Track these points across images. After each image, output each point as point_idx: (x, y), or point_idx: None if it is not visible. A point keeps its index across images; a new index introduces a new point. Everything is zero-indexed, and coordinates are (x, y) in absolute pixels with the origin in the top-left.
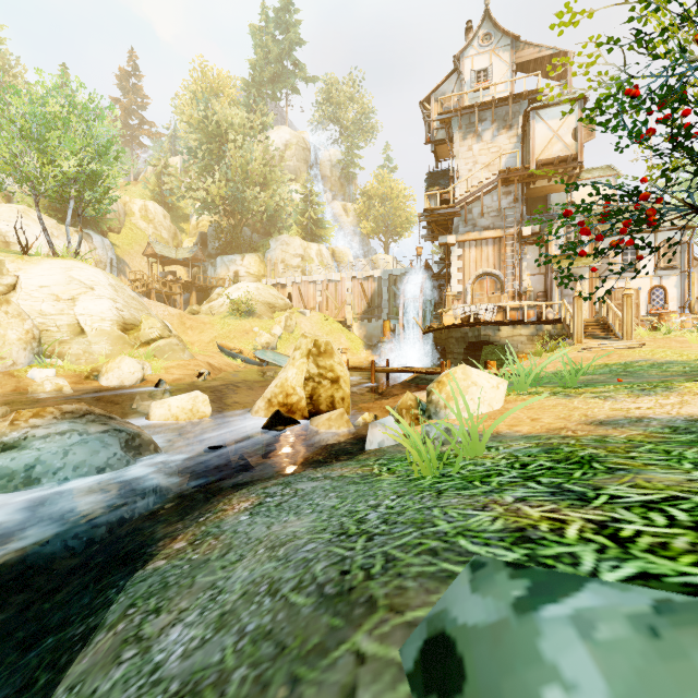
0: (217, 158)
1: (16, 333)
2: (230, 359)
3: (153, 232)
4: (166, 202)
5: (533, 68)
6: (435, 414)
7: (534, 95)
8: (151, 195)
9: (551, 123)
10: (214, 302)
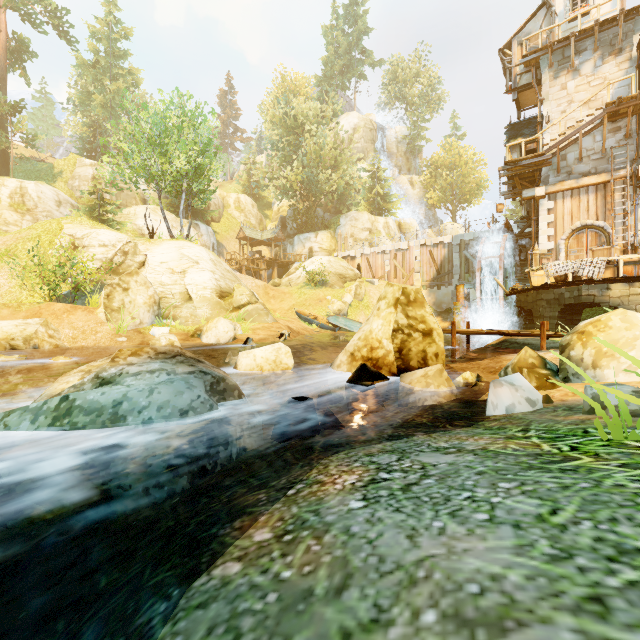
0: (294, 149)
1: (143, 298)
2: (306, 324)
3: (244, 220)
4: (254, 194)
5: None
6: (576, 376)
7: None
8: (242, 189)
9: None
10: (292, 275)
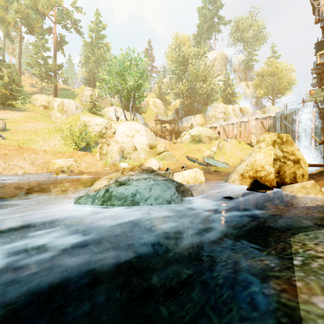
0: (183, 73)
1: (116, 148)
2: (192, 162)
3: (157, 111)
4: (162, 98)
5: None
6: None
7: None
8: (156, 96)
9: None
10: (182, 138)
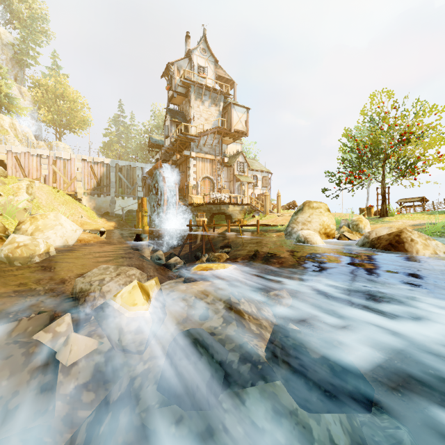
0: None
1: None
2: None
3: None
4: None
5: (217, 79)
6: (361, 232)
7: (227, 95)
8: None
9: (238, 114)
10: None
